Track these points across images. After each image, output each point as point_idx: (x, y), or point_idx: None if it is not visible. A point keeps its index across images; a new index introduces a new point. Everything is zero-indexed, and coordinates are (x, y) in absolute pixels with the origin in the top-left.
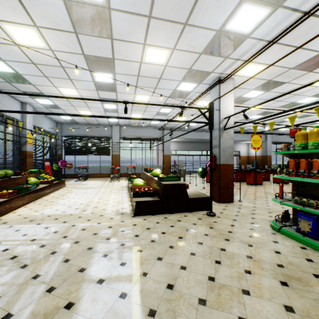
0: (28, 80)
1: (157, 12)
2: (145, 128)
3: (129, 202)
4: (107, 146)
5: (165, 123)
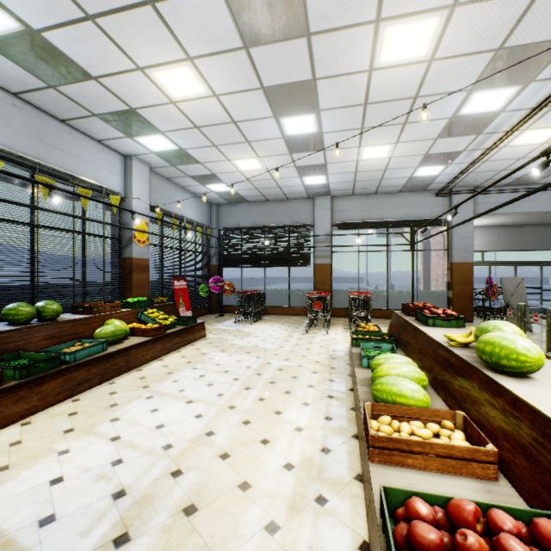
0: (74, 62)
1: None
2: (396, 196)
3: (355, 490)
4: (303, 246)
5: (465, 168)
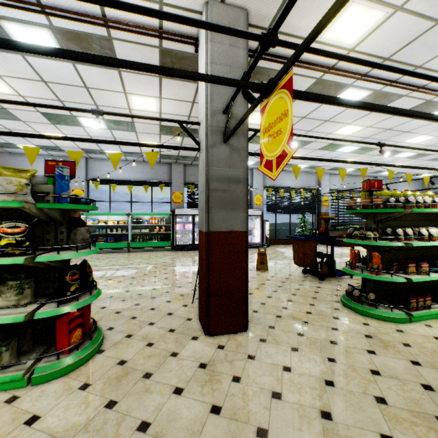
0: None
1: (384, 138)
2: None
3: None
4: None
5: None
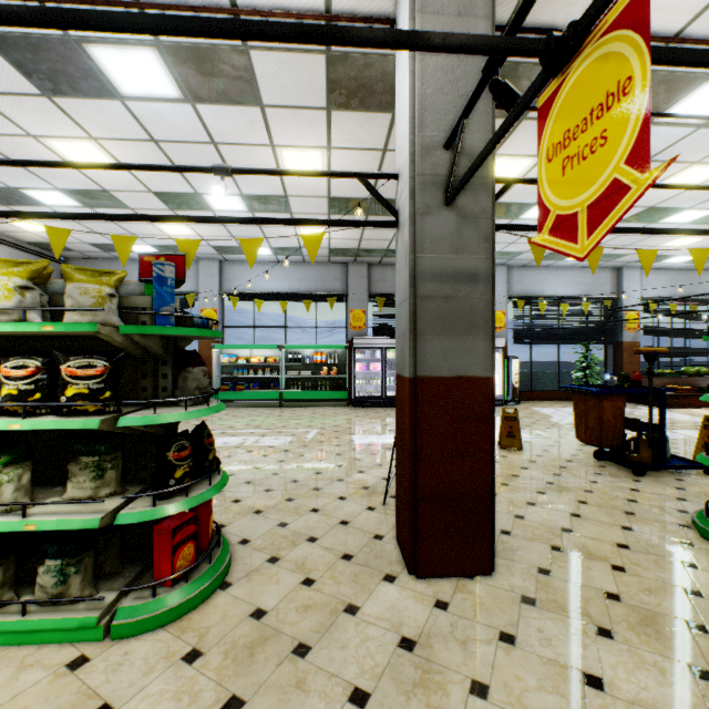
0: None
1: None
2: None
3: None
4: None
5: None
